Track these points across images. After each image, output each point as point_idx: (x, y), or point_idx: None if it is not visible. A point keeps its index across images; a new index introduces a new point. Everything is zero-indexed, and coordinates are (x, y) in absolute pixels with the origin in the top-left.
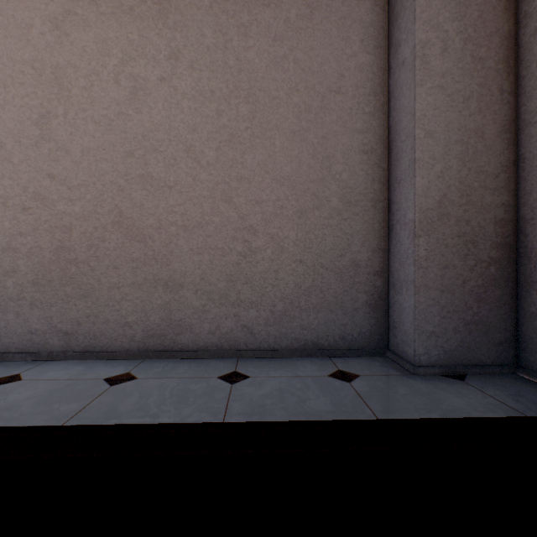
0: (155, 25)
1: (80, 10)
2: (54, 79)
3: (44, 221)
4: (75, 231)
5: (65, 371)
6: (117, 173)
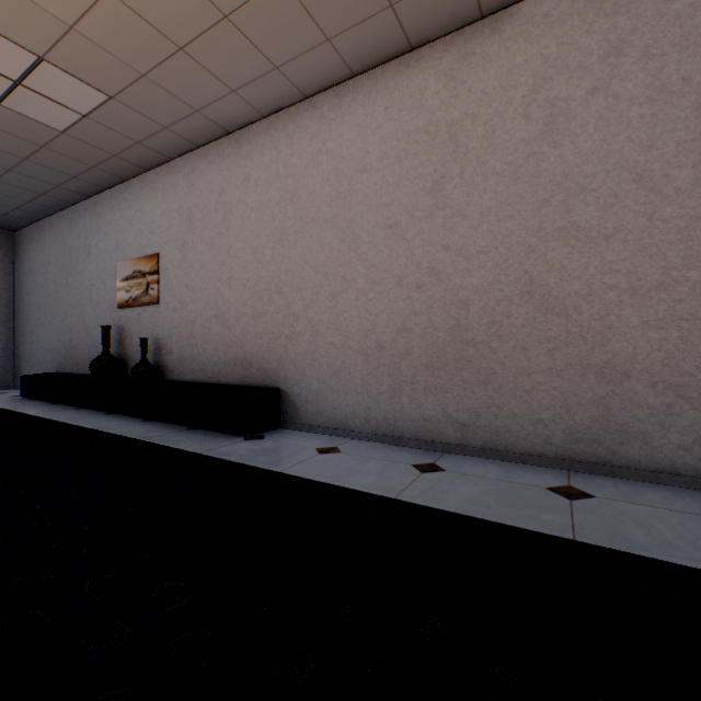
0: (581, 21)
1: (477, 48)
2: (448, 138)
3: (437, 298)
4: (471, 306)
5: (481, 468)
6: (525, 230)
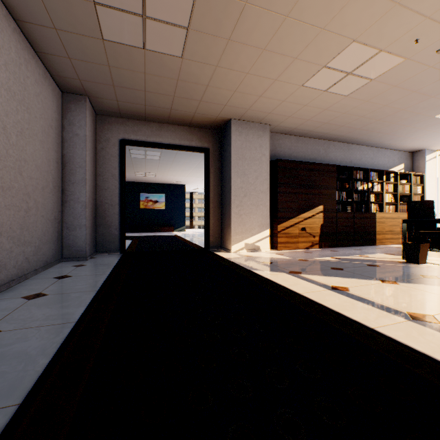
0: None
1: None
2: None
3: None
4: None
5: None
6: None
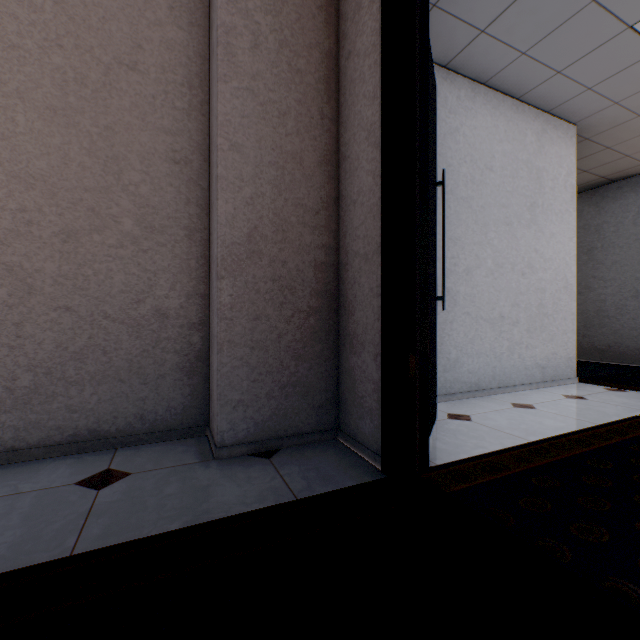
0: None
1: None
2: None
3: None
4: None
5: None
6: None
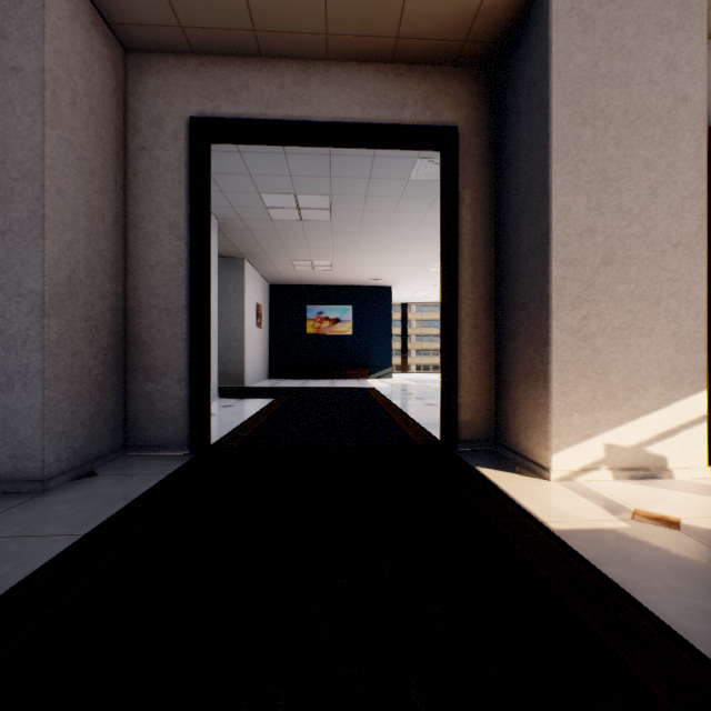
0: None
1: None
2: None
3: None
4: None
5: None
6: None
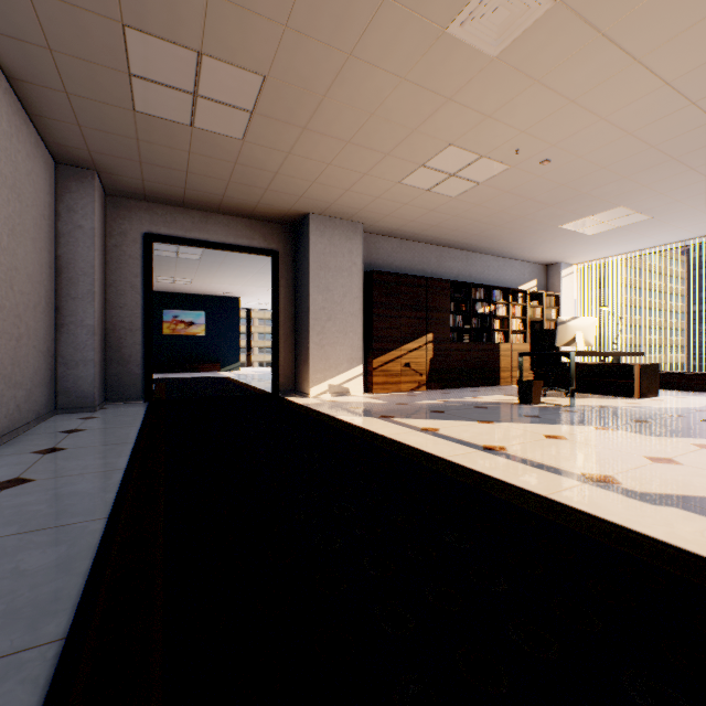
0: None
1: None
2: None
3: None
4: None
5: None
6: None
